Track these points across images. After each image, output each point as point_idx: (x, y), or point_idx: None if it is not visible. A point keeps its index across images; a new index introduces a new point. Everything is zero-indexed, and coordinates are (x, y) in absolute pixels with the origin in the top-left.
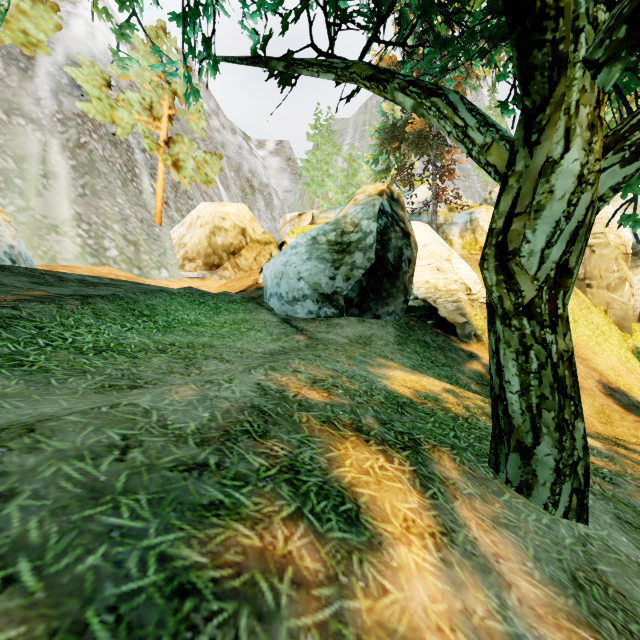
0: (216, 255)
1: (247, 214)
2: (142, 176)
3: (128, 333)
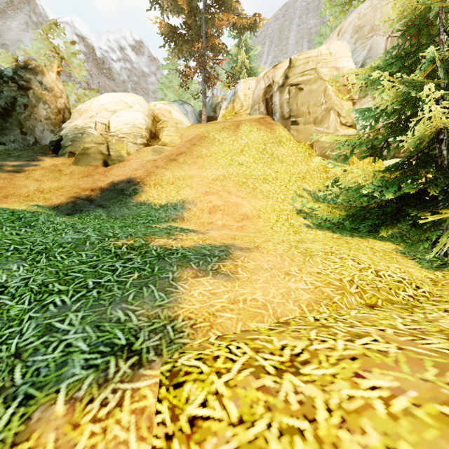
0: None
1: None
2: None
3: None
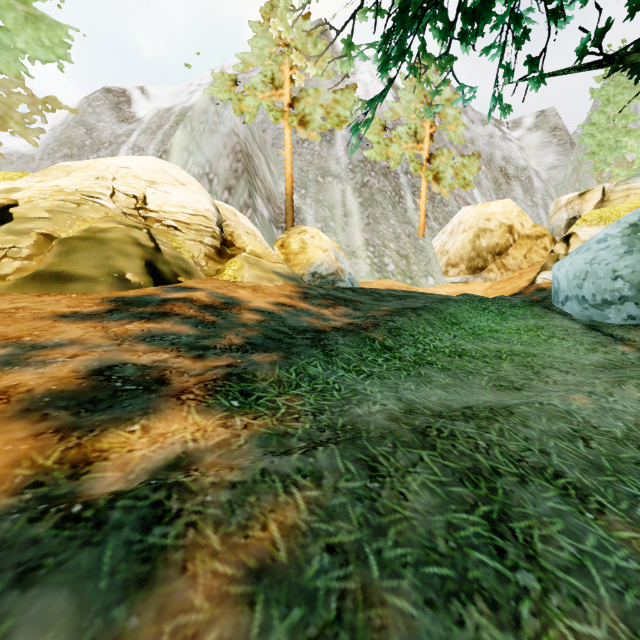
0: (480, 258)
1: (514, 209)
2: (406, 196)
3: (456, 340)
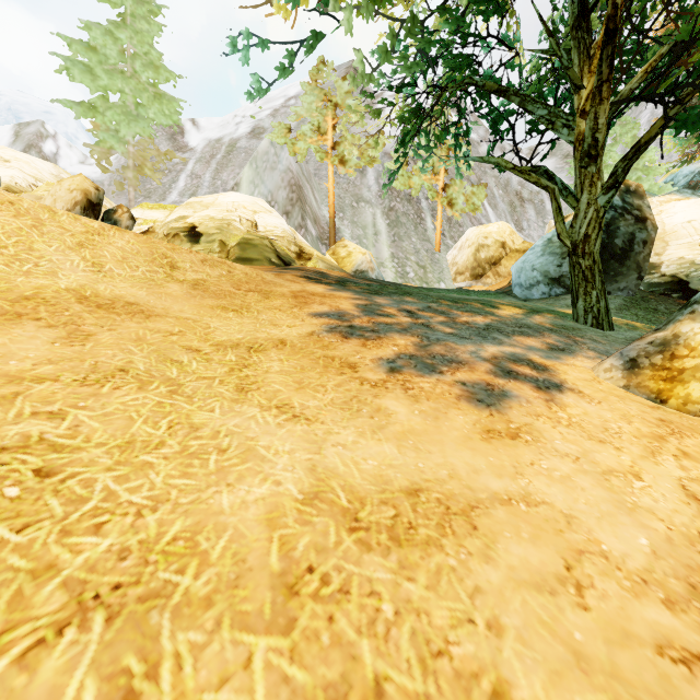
0: (480, 267)
1: (507, 229)
2: (426, 218)
3: None
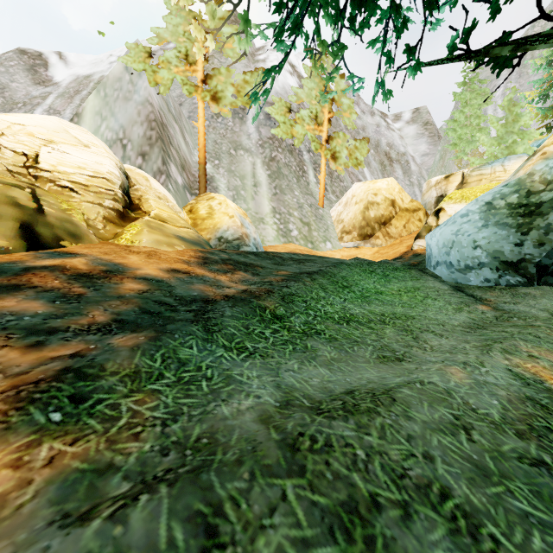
0: (369, 226)
1: (396, 186)
2: (308, 171)
3: (346, 303)
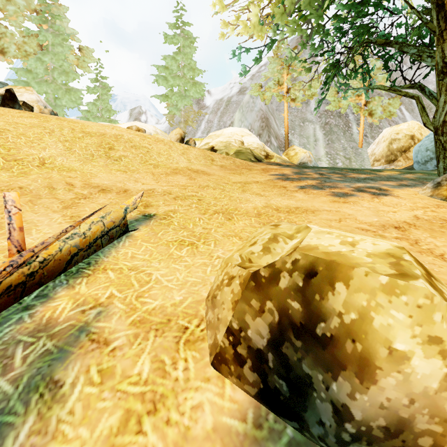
0: (392, 155)
1: (415, 126)
2: (352, 126)
3: None
